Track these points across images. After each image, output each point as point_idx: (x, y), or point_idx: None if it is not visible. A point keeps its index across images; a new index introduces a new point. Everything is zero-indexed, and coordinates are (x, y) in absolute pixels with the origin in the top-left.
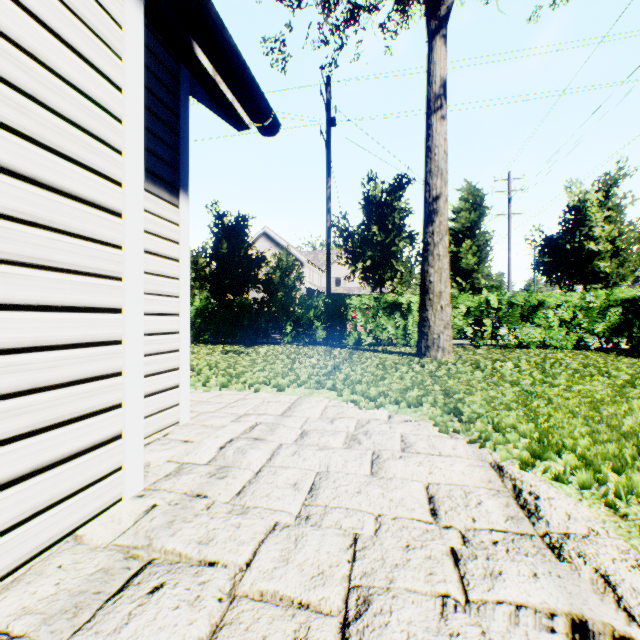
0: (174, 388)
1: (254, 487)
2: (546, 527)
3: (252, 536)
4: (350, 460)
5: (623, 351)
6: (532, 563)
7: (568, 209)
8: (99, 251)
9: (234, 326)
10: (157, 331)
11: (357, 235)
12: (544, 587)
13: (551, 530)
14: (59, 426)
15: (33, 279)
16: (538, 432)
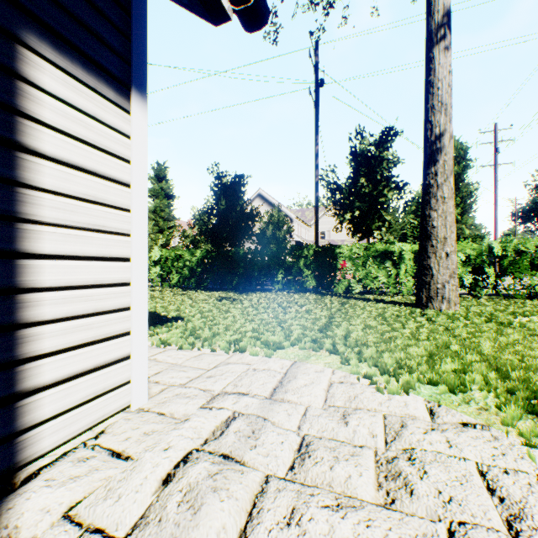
0: (123, 360)
1: None
2: None
3: None
4: None
5: None
6: None
7: None
8: None
9: (230, 274)
10: (92, 282)
11: (345, 186)
12: None
13: None
14: None
15: None
16: None
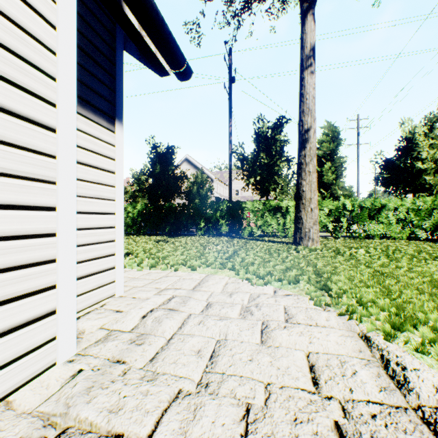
0: (111, 269)
1: (165, 354)
2: (418, 400)
3: (157, 404)
4: (244, 329)
5: None
6: None
7: (402, 139)
8: (33, 159)
9: (164, 223)
10: (97, 226)
11: (250, 159)
12: None
13: (423, 404)
14: None
15: None
16: (394, 307)
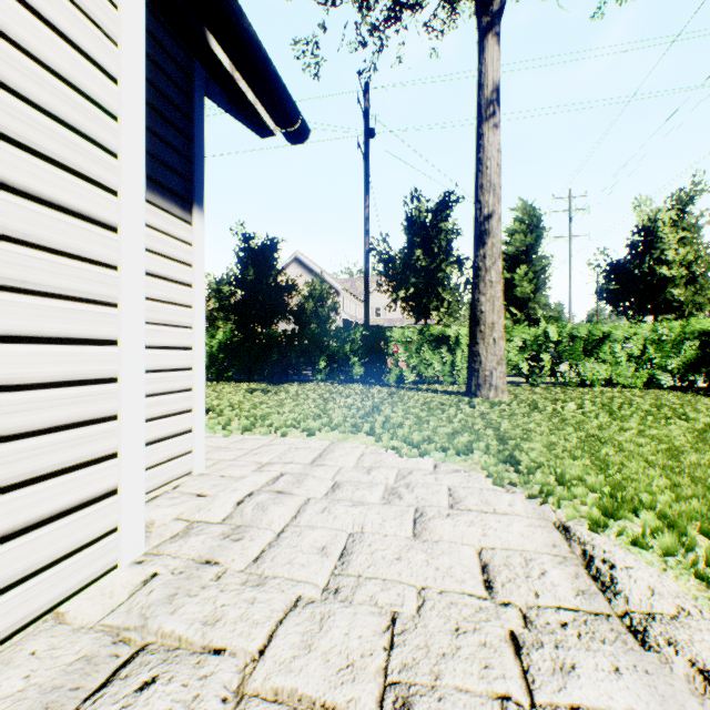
0: (187, 433)
1: (274, 552)
2: (625, 605)
3: (269, 615)
4: (389, 518)
5: (700, 390)
6: (611, 653)
7: (637, 230)
8: (88, 271)
9: (261, 362)
10: (166, 367)
11: (399, 260)
12: (628, 686)
13: (632, 609)
14: (36, 481)
15: (2, 304)
16: (609, 485)
